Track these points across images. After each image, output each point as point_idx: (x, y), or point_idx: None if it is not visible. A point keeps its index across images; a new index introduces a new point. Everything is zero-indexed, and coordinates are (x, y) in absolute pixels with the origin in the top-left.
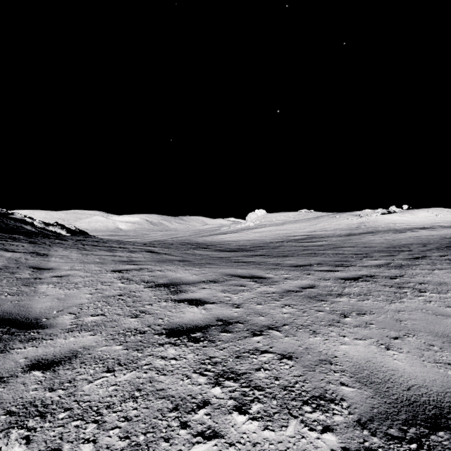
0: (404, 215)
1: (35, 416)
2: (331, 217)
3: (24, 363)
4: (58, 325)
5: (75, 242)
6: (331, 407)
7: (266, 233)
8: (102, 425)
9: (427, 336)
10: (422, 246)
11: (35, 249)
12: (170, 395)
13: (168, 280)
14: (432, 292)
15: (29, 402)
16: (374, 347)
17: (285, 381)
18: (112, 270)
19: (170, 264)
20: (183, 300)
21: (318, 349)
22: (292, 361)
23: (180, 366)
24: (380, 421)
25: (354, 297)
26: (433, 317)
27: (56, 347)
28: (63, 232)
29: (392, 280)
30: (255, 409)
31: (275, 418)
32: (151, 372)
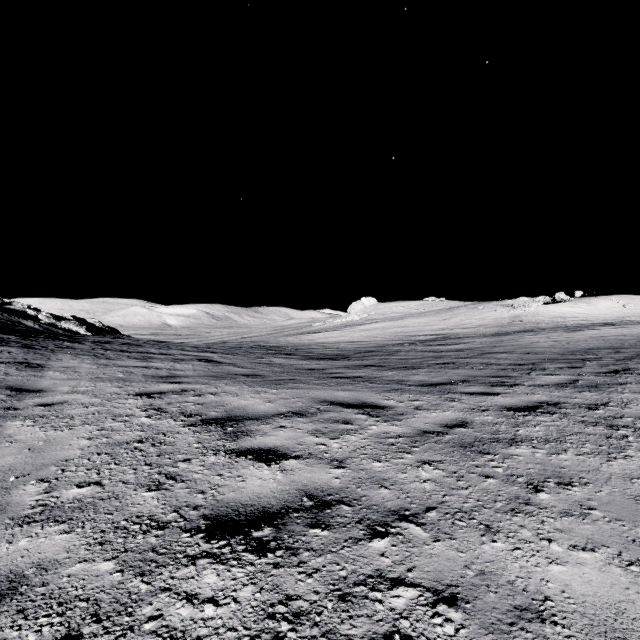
0: (576, 305)
1: None
2: (471, 308)
3: None
4: (9, 509)
5: (93, 346)
6: None
7: (378, 332)
8: None
9: None
10: (615, 353)
11: (27, 358)
12: None
13: (224, 412)
14: None
15: None
16: (618, 570)
17: None
18: (137, 394)
19: (232, 382)
20: (245, 451)
21: (507, 577)
22: (458, 612)
23: (222, 625)
24: None
25: (540, 445)
26: None
27: None
28: (82, 331)
29: (591, 411)
30: None
31: None
32: None
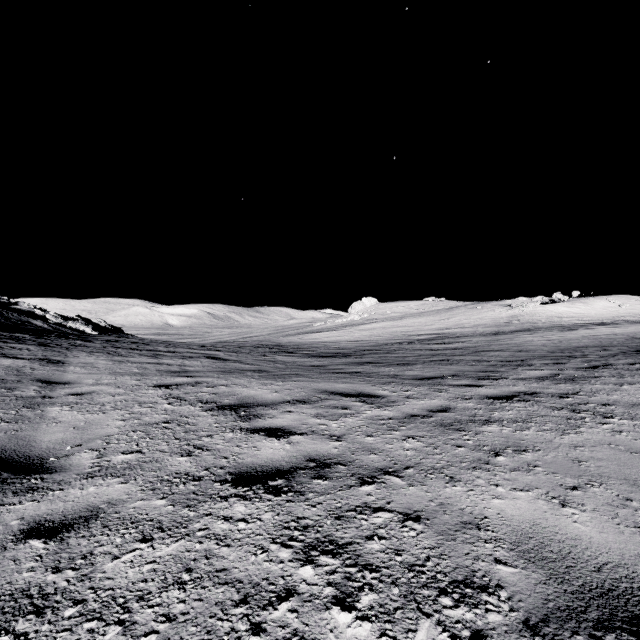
0: (573, 305)
1: (28, 613)
2: (470, 308)
3: (17, 528)
4: (73, 468)
5: (104, 344)
6: (483, 599)
7: (378, 331)
8: (130, 628)
9: (621, 485)
10: (602, 350)
11: (46, 354)
12: (237, 579)
13: (236, 400)
14: (622, 418)
15: (21, 590)
16: (543, 502)
17: (411, 556)
18: (156, 385)
19: (240, 376)
20: (258, 430)
21: (459, 506)
22: (420, 525)
23: (252, 533)
24: (560, 623)
25: (509, 424)
26: (626, 456)
27: (68, 502)
28: (88, 330)
29: (562, 399)
30: (366, 601)
31: (397, 618)
32: (209, 541)
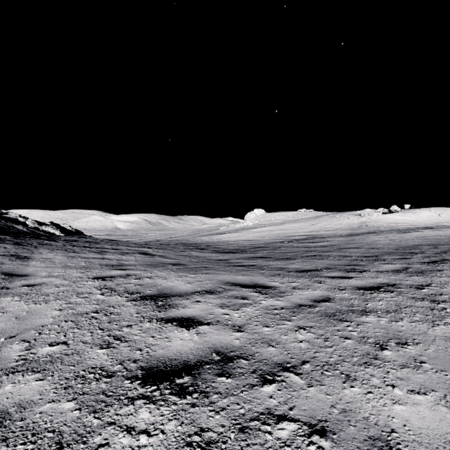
0: (406, 214)
1: None
2: (331, 216)
3: None
4: None
5: (64, 243)
6: None
7: (266, 233)
8: None
9: None
10: (434, 248)
11: (17, 251)
12: None
13: (156, 291)
14: None
15: None
16: (445, 409)
17: None
18: (94, 277)
19: (163, 269)
20: (171, 319)
21: (363, 414)
22: (327, 441)
23: None
24: None
25: (383, 315)
26: None
27: None
28: (57, 232)
29: (419, 290)
30: None
31: None
32: None
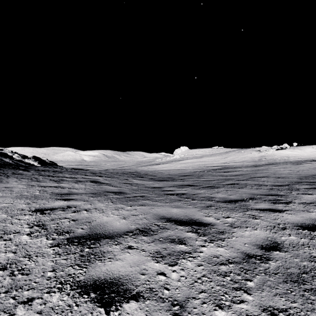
0: (294, 150)
1: None
2: (238, 152)
3: None
4: None
5: (34, 173)
6: None
7: (189, 164)
8: None
9: None
10: None
11: None
12: None
13: (88, 229)
14: None
15: None
16: None
17: None
18: (35, 210)
19: (104, 199)
20: (90, 285)
21: None
22: None
23: None
24: None
25: None
26: None
27: None
28: (35, 164)
29: None
30: None
31: None
32: None
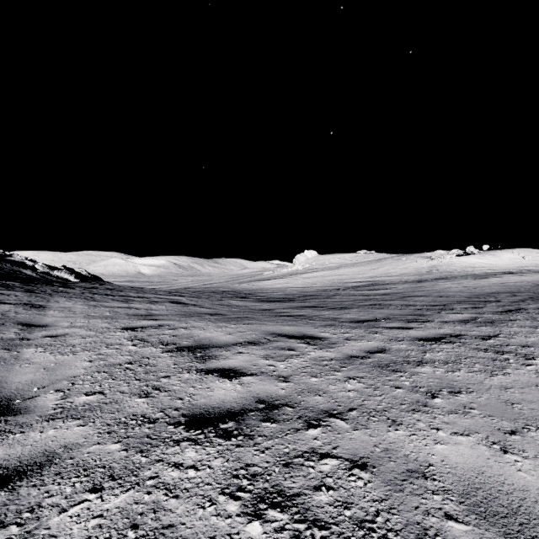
0: (484, 257)
1: None
2: (396, 259)
3: None
4: (37, 410)
5: (82, 291)
6: None
7: (318, 279)
8: None
9: None
10: (512, 296)
11: (31, 300)
12: (183, 538)
13: (193, 342)
14: None
15: None
16: (484, 447)
17: (360, 511)
18: (123, 328)
19: (199, 319)
20: (212, 370)
21: (404, 452)
22: (367, 473)
23: (201, 482)
24: None
25: (440, 365)
26: None
27: (26, 446)
28: (71, 278)
29: (485, 341)
30: None
31: None
32: (157, 492)
